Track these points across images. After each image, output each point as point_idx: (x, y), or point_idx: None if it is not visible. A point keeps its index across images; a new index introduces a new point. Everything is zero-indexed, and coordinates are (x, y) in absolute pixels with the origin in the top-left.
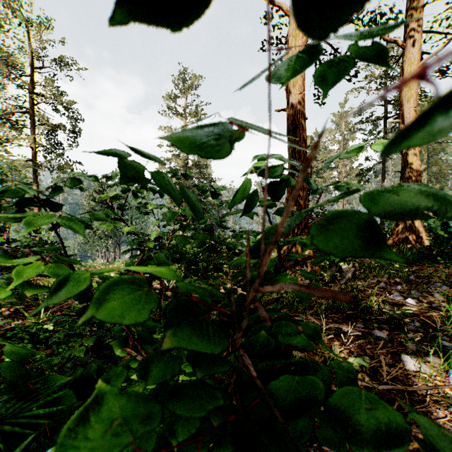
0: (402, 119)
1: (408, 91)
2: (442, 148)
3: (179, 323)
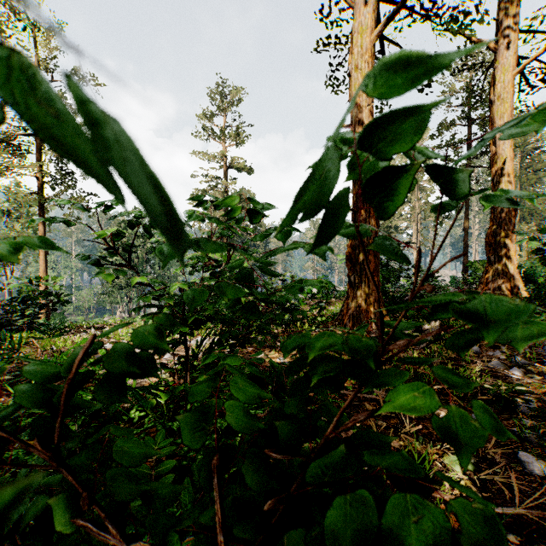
0: (494, 140)
1: (501, 105)
2: (538, 178)
3: None
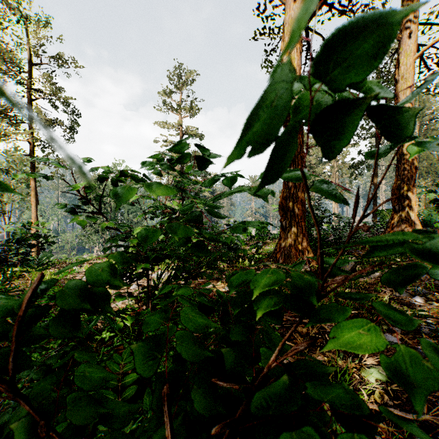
0: None
1: (404, 83)
2: None
3: None
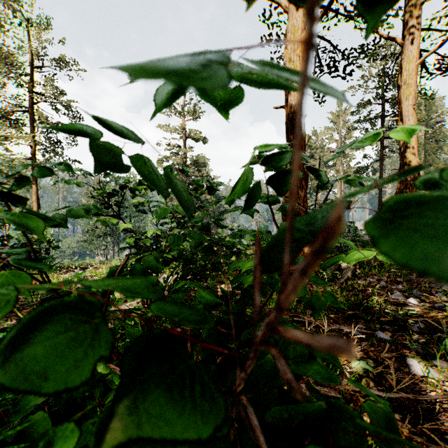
0: (401, 117)
1: (407, 89)
2: (439, 147)
3: (138, 398)
